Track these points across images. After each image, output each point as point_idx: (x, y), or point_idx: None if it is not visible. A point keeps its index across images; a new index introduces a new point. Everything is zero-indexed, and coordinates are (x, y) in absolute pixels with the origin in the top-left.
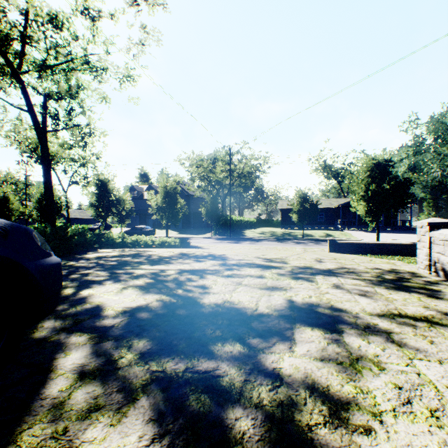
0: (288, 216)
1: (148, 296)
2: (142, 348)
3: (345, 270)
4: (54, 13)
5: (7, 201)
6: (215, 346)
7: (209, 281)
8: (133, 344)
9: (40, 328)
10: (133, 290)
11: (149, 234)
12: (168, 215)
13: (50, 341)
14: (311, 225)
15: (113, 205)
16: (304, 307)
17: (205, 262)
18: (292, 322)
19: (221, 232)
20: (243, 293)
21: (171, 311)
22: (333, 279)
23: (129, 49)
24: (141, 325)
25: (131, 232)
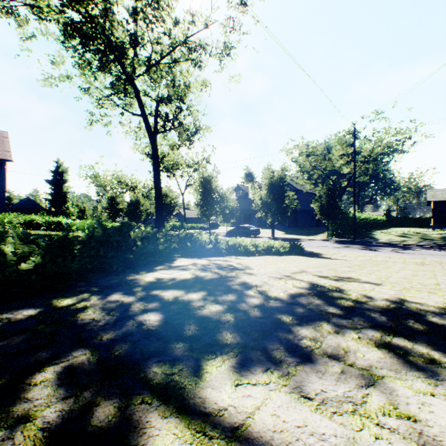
0: None
1: None
2: None
3: None
4: None
5: (138, 204)
6: None
7: None
8: None
9: None
10: None
11: (252, 233)
12: (273, 213)
13: None
14: None
15: (215, 203)
16: None
17: None
18: None
19: (339, 233)
20: None
21: None
22: None
23: (228, 18)
24: None
25: (235, 231)
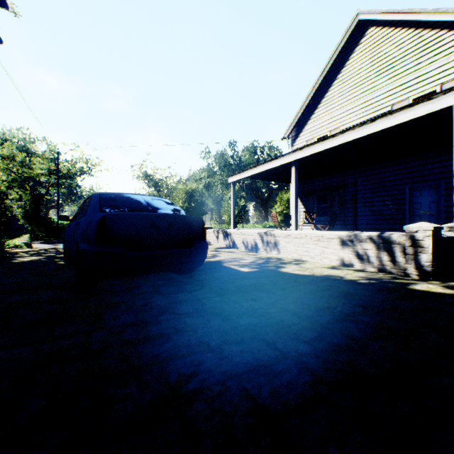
0: None
1: None
2: None
3: None
4: None
5: None
6: None
7: None
8: None
9: None
10: None
11: None
12: None
13: None
14: None
15: None
16: None
17: None
18: None
19: (42, 236)
20: None
21: None
22: None
23: None
24: None
25: None
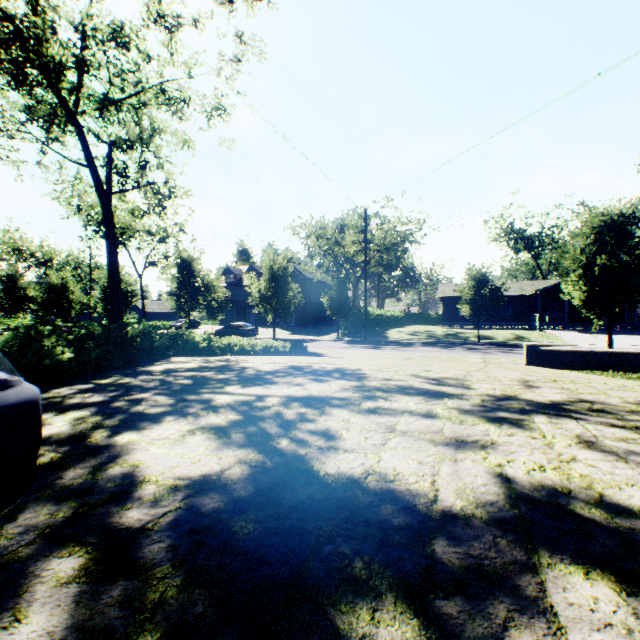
0: (454, 308)
1: (226, 452)
2: (183, 610)
3: (586, 405)
4: (118, 24)
5: (66, 290)
6: (355, 622)
7: (336, 422)
8: (166, 595)
9: (8, 525)
10: (202, 437)
11: (249, 334)
12: (275, 308)
13: (3, 568)
14: (489, 321)
15: (199, 293)
16: (539, 498)
17: (329, 382)
18: (527, 544)
19: (352, 332)
20: (402, 453)
21: (263, 492)
22: (572, 426)
23: (219, 69)
24: (197, 529)
25: (225, 331)
